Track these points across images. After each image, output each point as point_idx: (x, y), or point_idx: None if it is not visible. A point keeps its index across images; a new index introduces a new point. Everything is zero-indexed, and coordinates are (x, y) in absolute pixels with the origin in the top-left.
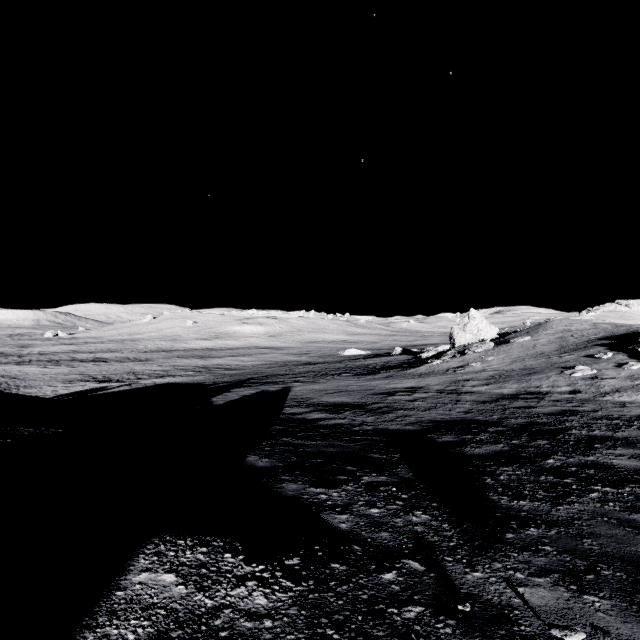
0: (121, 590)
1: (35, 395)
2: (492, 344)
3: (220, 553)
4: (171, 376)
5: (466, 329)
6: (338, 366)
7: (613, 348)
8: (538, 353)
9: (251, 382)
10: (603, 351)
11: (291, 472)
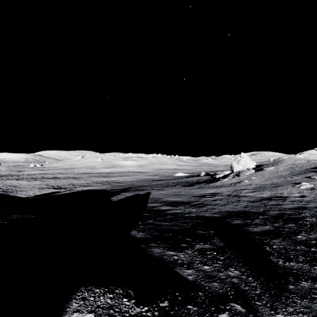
0: None
1: (24, 195)
2: (254, 171)
3: (120, 298)
4: (90, 186)
5: (239, 163)
6: (173, 181)
7: None
8: (279, 175)
9: (130, 189)
10: (315, 174)
11: (155, 241)
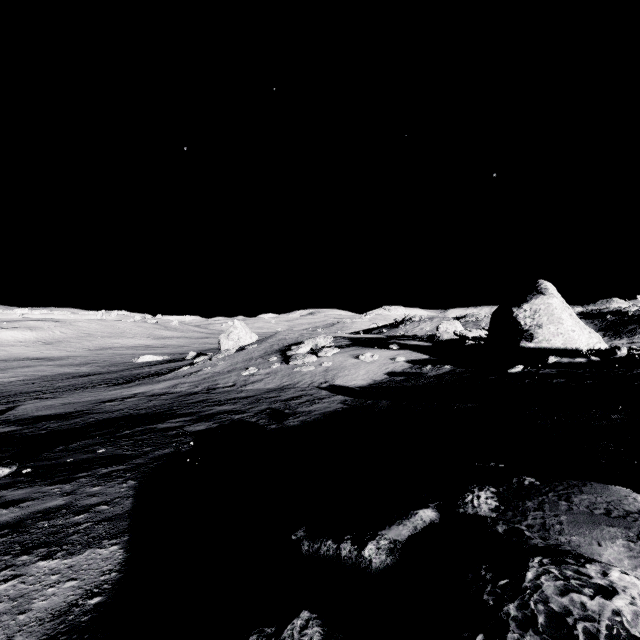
0: None
1: None
2: (233, 351)
3: None
4: None
5: (230, 337)
6: (111, 376)
7: (283, 353)
8: (249, 358)
9: None
10: (277, 355)
11: None
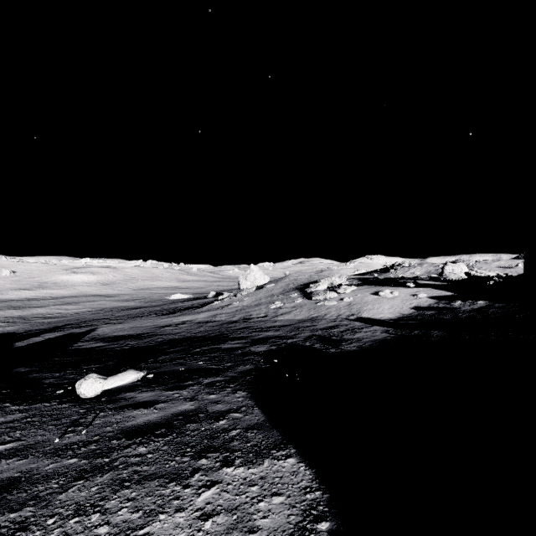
0: None
1: None
2: (254, 289)
3: None
4: None
5: (247, 278)
6: (155, 309)
7: (301, 290)
8: (271, 294)
9: (65, 327)
10: (296, 292)
11: (41, 370)
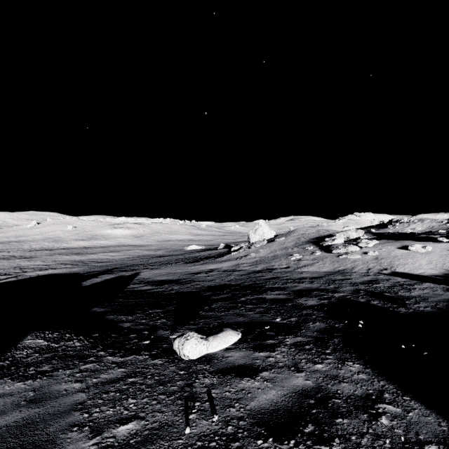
0: (20, 344)
1: None
2: (266, 242)
3: (64, 334)
4: (52, 269)
5: (256, 233)
6: (179, 257)
7: (316, 244)
8: (284, 247)
9: (114, 270)
10: (311, 245)
11: (114, 312)
